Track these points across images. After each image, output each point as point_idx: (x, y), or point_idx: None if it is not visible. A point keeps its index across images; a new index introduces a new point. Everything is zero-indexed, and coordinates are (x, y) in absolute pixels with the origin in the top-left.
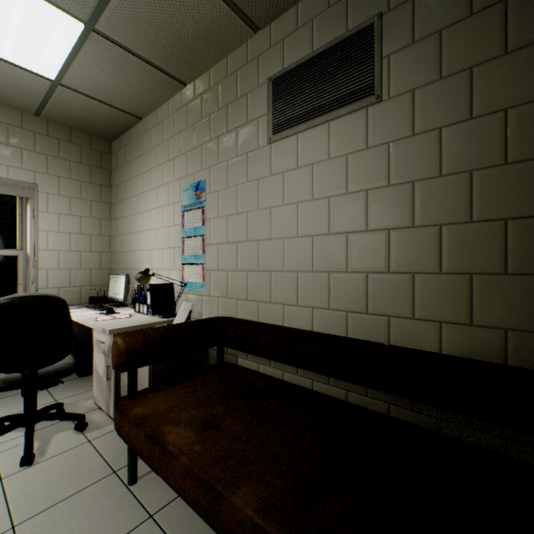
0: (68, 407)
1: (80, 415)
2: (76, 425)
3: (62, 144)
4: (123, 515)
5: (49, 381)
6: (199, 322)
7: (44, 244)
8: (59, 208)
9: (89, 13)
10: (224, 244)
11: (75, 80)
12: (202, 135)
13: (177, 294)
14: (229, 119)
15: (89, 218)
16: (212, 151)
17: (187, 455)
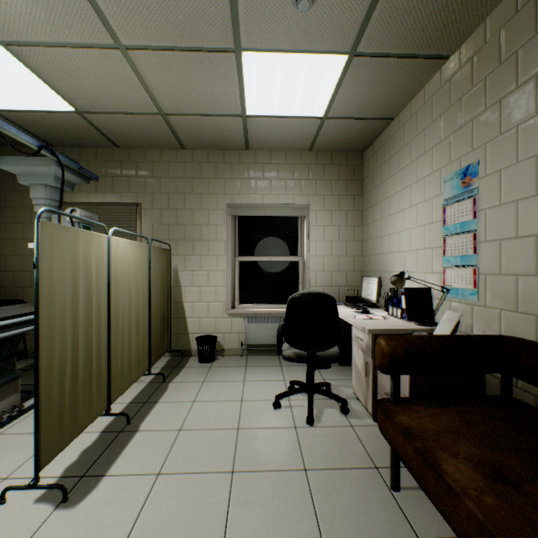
0: (333, 388)
1: (343, 399)
2: (340, 407)
3: (325, 168)
4: (388, 517)
5: (323, 363)
6: (473, 338)
7: (314, 251)
8: (323, 221)
9: (352, 42)
10: (510, 240)
11: (337, 109)
12: (471, 108)
13: (435, 301)
14: (520, 69)
15: (345, 226)
16: (488, 122)
17: (474, 501)
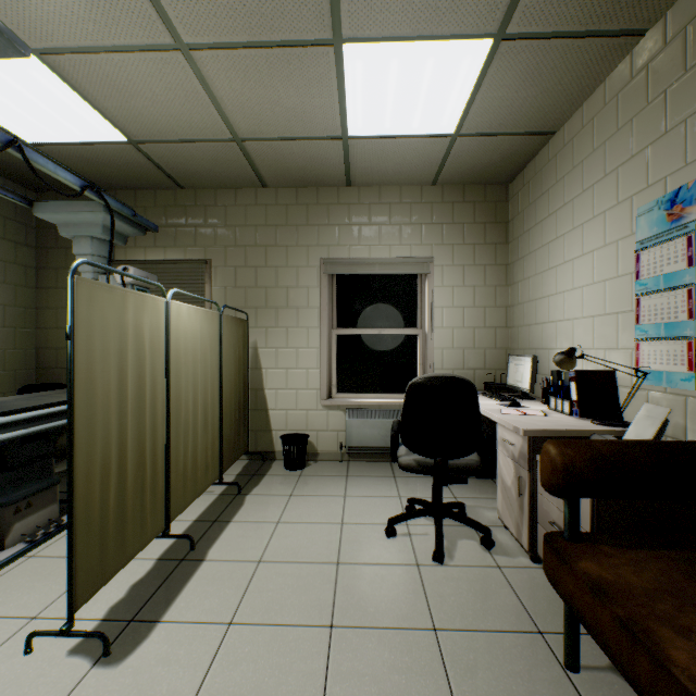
0: (468, 511)
1: (485, 527)
2: (481, 538)
3: (455, 207)
4: None
5: (457, 476)
6: (695, 446)
7: (439, 322)
8: (452, 279)
9: (500, 18)
10: None
11: (474, 122)
12: (684, 102)
13: (622, 390)
14: None
15: (482, 286)
16: None
17: None
